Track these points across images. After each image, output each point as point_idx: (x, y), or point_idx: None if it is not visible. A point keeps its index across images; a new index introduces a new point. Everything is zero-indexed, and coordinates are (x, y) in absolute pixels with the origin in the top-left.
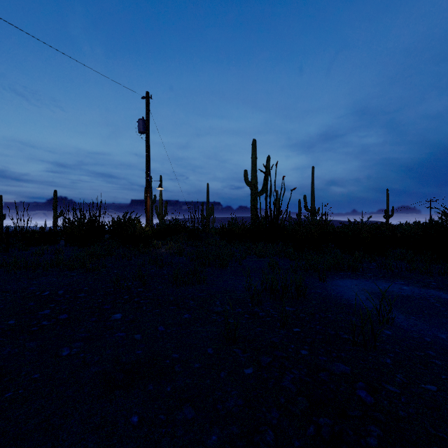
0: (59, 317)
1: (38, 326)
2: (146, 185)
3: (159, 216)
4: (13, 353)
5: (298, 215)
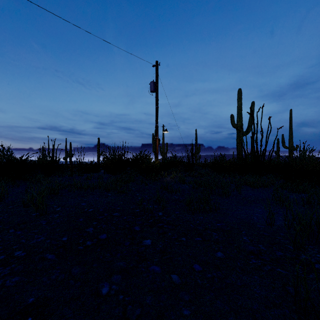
0: (100, 237)
1: (84, 245)
2: (156, 130)
3: (162, 154)
4: (60, 279)
5: (276, 152)
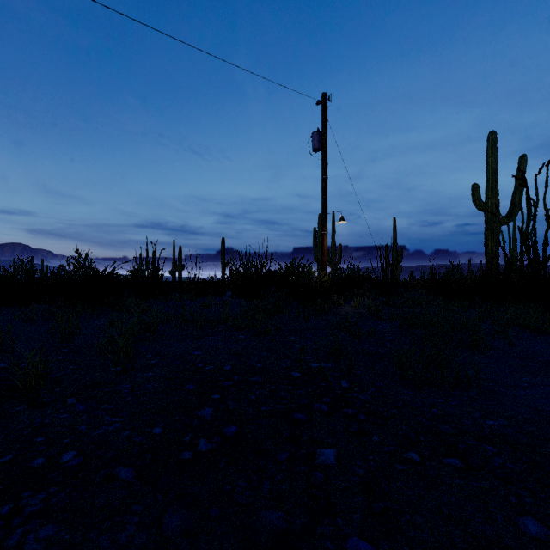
0: (225, 431)
1: (192, 450)
2: (322, 220)
3: (331, 264)
4: (136, 545)
5: None
